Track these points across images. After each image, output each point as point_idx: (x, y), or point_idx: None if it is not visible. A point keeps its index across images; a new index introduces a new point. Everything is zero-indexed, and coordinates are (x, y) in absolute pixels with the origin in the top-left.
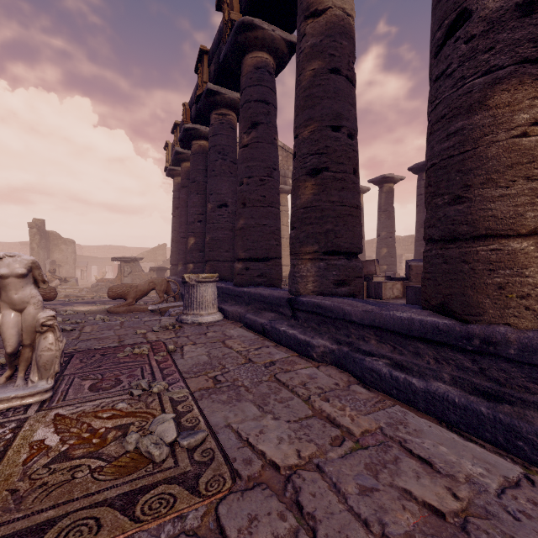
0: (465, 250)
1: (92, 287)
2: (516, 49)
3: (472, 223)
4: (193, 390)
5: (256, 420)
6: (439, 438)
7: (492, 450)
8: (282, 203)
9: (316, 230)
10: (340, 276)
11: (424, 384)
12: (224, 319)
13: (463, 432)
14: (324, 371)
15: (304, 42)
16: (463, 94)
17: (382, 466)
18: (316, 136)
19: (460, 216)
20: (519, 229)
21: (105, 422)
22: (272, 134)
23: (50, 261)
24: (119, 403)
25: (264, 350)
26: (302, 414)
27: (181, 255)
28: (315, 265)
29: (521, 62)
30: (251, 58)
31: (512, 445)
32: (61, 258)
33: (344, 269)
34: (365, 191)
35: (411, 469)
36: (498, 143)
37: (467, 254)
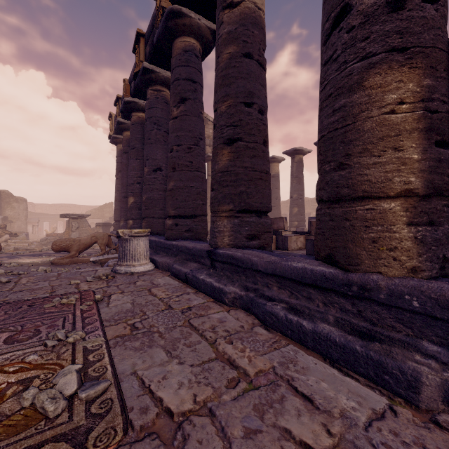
0: (346, 210)
1: (42, 241)
2: (386, 39)
3: (352, 186)
4: (109, 338)
5: (162, 366)
6: (322, 374)
7: (364, 383)
8: None
9: (231, 192)
10: (251, 231)
11: (312, 326)
12: (155, 269)
13: (343, 367)
14: (234, 314)
15: (222, 29)
16: (345, 76)
17: (269, 405)
18: (232, 110)
19: (342, 180)
20: (389, 192)
21: (9, 376)
22: (199, 108)
23: (1, 218)
24: (30, 356)
25: (184, 297)
26: (206, 357)
27: (122, 212)
28: (231, 221)
29: (390, 51)
30: (180, 42)
31: (380, 379)
32: (13, 215)
33: (255, 225)
34: (280, 160)
35: (294, 407)
36: (372, 118)
37: (348, 213)
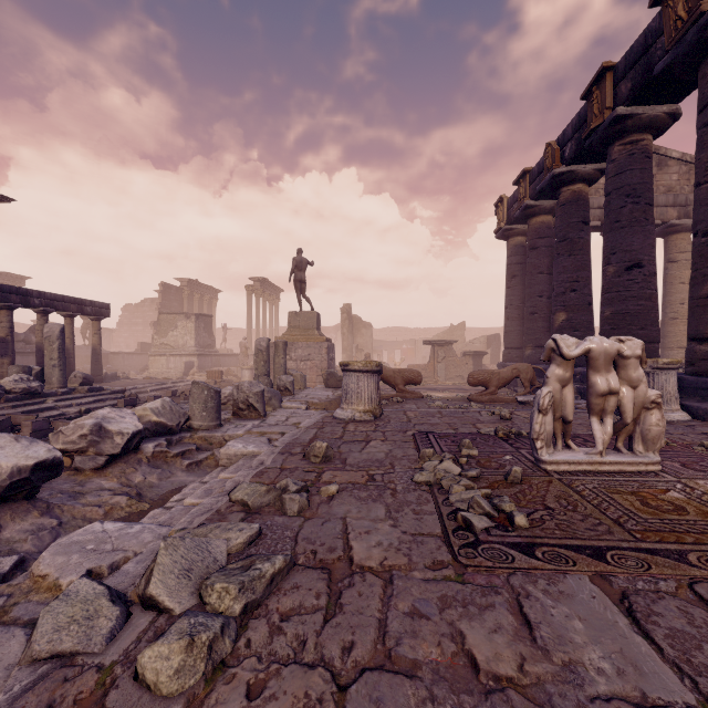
0: None
1: None
2: None
3: None
4: None
5: None
6: None
7: None
8: (680, 247)
9: None
10: None
11: None
12: (693, 420)
13: None
14: None
15: None
16: None
17: None
18: None
19: None
20: None
21: None
22: None
23: (355, 346)
24: None
25: None
26: None
27: (529, 335)
28: None
29: None
30: None
31: None
32: (362, 342)
33: None
34: None
35: None
36: None
37: None
